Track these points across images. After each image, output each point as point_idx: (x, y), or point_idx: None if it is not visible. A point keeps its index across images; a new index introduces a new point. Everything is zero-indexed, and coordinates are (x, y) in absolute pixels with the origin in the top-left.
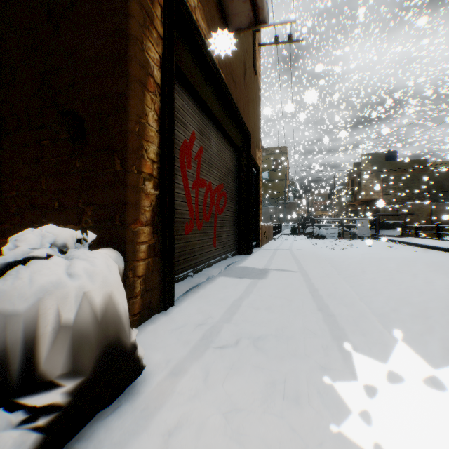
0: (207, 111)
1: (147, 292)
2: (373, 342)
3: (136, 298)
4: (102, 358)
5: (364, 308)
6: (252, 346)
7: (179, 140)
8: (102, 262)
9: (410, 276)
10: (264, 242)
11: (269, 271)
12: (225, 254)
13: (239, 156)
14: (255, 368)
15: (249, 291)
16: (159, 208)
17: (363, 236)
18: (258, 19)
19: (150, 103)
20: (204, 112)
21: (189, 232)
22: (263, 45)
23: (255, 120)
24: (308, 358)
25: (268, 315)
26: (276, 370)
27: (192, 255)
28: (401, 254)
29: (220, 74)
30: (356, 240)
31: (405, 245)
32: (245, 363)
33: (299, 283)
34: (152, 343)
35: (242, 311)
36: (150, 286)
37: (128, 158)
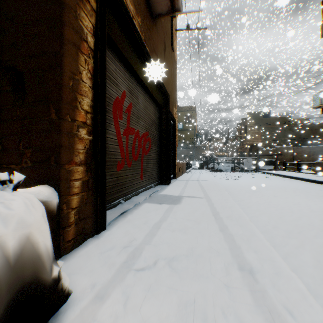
0: (135, 76)
1: (81, 221)
2: (264, 259)
3: (70, 227)
4: (15, 301)
5: (254, 228)
6: (167, 266)
7: (112, 97)
8: (20, 204)
9: (282, 199)
10: (179, 175)
11: (182, 198)
12: (150, 184)
13: (161, 111)
14: (169, 290)
15: (167, 215)
16: (93, 150)
17: (248, 169)
18: (174, 7)
19: (84, 63)
20: (133, 76)
21: (120, 169)
22: (178, 30)
23: (173, 85)
24: (213, 276)
25: (181, 236)
26: (187, 291)
27: (123, 186)
28: (275, 183)
29: (145, 47)
30: (244, 173)
31: (277, 176)
32: (160, 284)
33: (205, 208)
34: (82, 267)
35: (160, 233)
36: (84, 215)
37: (62, 108)
